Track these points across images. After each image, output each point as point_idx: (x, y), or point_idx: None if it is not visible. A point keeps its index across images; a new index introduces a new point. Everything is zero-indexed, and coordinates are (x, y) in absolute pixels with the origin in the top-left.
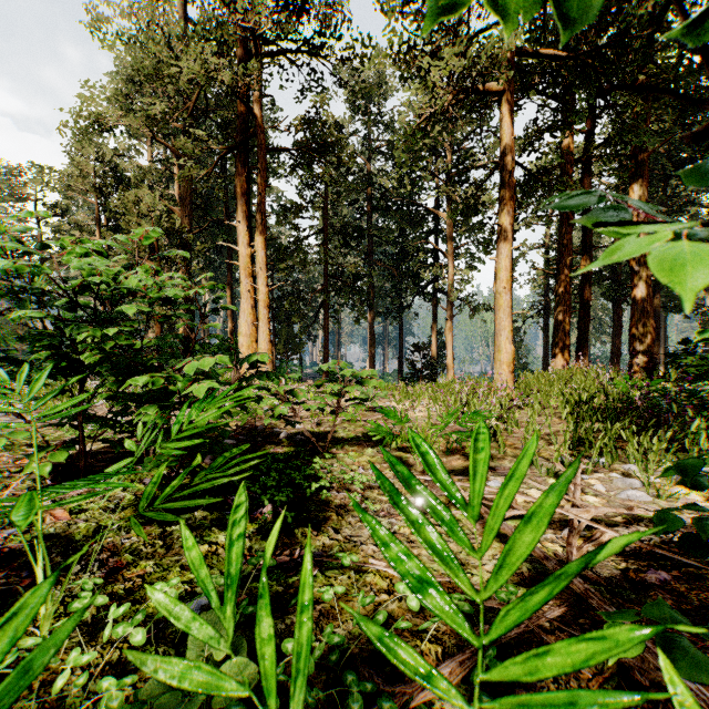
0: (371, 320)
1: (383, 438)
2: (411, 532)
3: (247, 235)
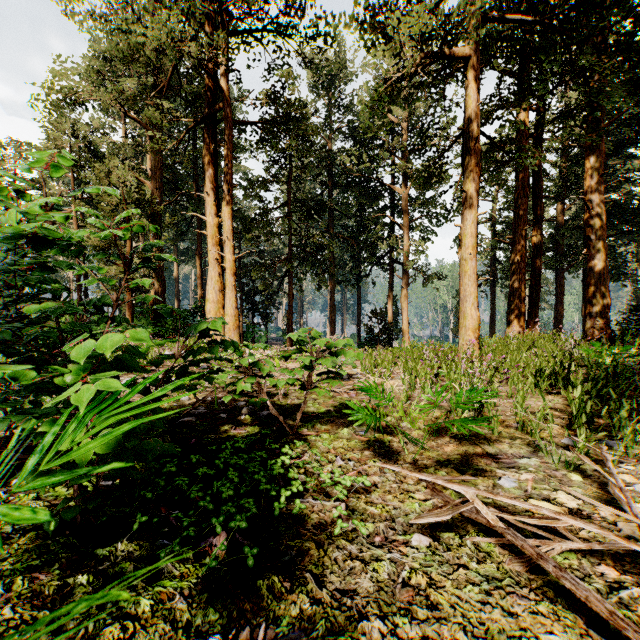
0: (332, 288)
1: None
2: (428, 582)
3: (214, 205)
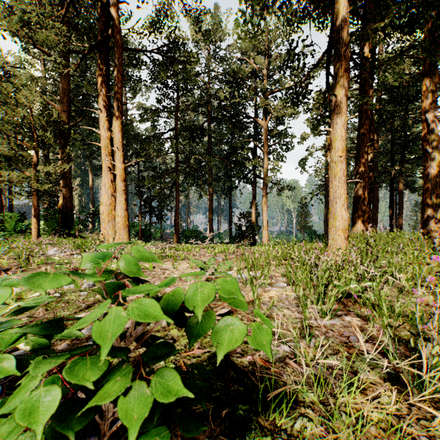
0: (210, 196)
1: (241, 393)
2: None
3: (107, 120)
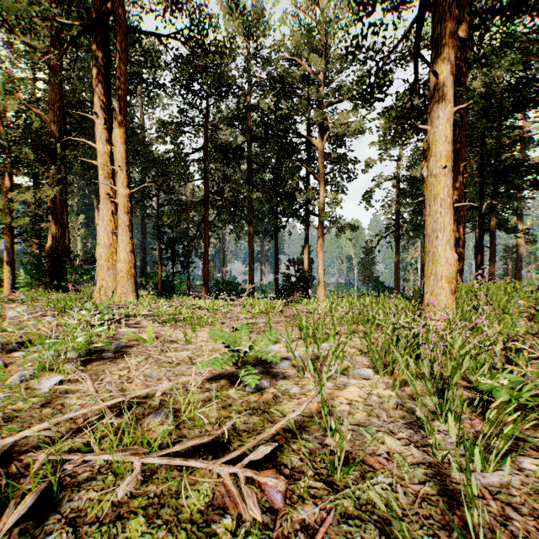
0: (251, 238)
1: None
2: None
3: (106, 129)
